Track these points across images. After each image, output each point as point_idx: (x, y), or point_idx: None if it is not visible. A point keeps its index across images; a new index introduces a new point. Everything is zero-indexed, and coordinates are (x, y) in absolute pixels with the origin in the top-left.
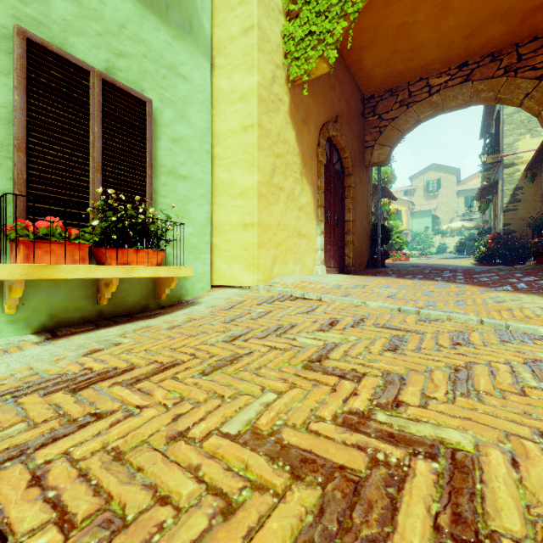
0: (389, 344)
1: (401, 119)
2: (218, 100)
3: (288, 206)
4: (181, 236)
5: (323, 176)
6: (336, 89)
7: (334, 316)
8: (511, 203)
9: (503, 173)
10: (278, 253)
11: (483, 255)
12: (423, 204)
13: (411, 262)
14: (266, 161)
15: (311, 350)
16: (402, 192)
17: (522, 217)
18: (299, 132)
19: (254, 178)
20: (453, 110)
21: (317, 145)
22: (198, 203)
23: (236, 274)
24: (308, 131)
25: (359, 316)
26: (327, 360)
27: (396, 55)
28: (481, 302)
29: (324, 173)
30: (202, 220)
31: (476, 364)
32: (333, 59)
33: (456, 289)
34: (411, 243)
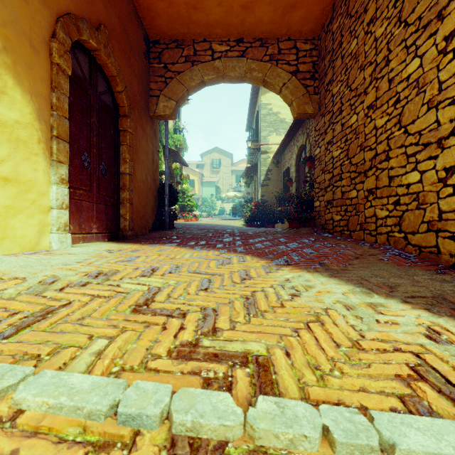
0: None
1: (187, 75)
2: None
3: None
4: None
5: (66, 93)
6: None
7: None
8: (265, 180)
9: (261, 157)
10: None
11: (249, 218)
12: (210, 177)
13: (199, 222)
14: None
15: None
16: (195, 165)
17: (271, 191)
18: None
19: None
20: (232, 82)
21: (51, 36)
22: None
23: None
24: None
25: None
26: None
27: None
28: (275, 298)
29: (76, 95)
30: None
31: None
32: None
33: (240, 266)
34: (201, 206)
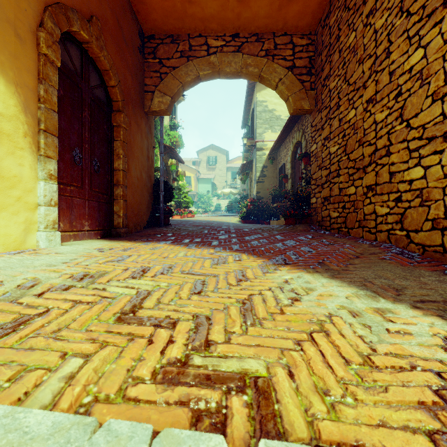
0: None
1: (182, 70)
2: None
3: None
4: None
5: (55, 85)
6: None
7: None
8: (261, 177)
9: (256, 154)
10: None
11: (245, 215)
12: (206, 174)
13: (195, 219)
14: None
15: None
16: (191, 162)
17: (267, 188)
18: None
19: None
20: (227, 77)
21: (39, 25)
22: None
23: None
24: None
25: None
26: None
27: None
28: (274, 302)
29: (67, 88)
30: None
31: None
32: None
33: (236, 266)
34: (197, 202)
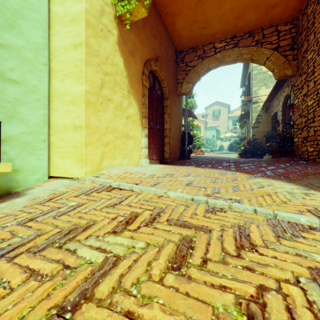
0: (175, 253)
1: (199, 66)
2: (54, 22)
3: (117, 114)
4: (10, 134)
5: (147, 96)
6: (157, 39)
7: (135, 210)
8: (256, 123)
9: (252, 107)
10: (107, 150)
11: (242, 152)
12: (212, 123)
13: (205, 155)
14: (95, 76)
15: (80, 277)
16: (201, 115)
17: (261, 131)
18: (127, 61)
19: (82, 88)
20: (228, 64)
21: (142, 73)
22: (33, 106)
23: (68, 167)
24: (134, 61)
25: (157, 208)
26: (88, 302)
27: (195, 24)
28: (249, 187)
29: (148, 95)
30: (37, 121)
31: (268, 291)
32: (148, 2)
33: (232, 176)
34: (205, 144)
